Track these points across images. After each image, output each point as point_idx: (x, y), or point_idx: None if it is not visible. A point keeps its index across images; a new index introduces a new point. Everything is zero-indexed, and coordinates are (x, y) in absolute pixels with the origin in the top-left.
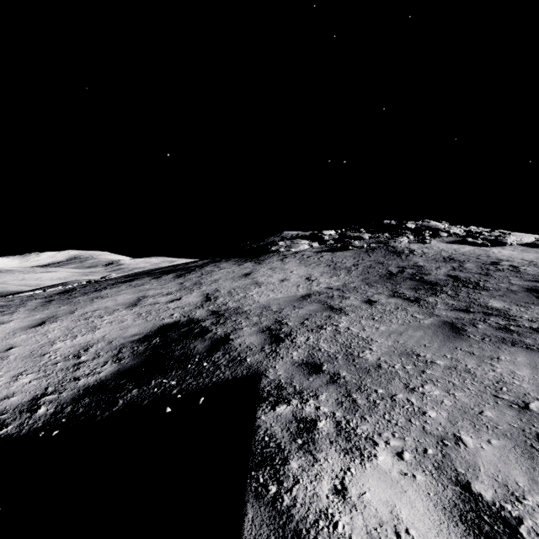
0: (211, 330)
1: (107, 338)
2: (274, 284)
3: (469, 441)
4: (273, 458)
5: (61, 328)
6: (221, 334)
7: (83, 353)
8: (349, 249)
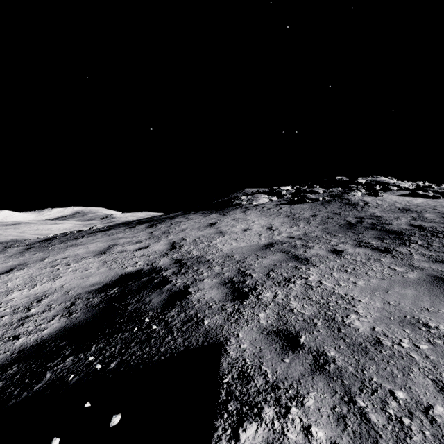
0: (171, 281)
1: (65, 288)
2: (237, 233)
3: None
4: None
5: (24, 276)
6: (180, 286)
7: (35, 304)
8: (305, 202)
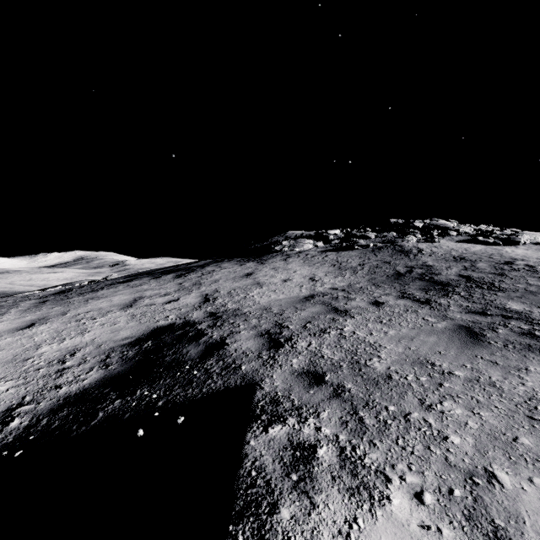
0: (207, 333)
1: (96, 342)
2: (276, 284)
3: (505, 479)
4: (259, 503)
5: (49, 331)
6: (217, 338)
7: (69, 358)
8: (354, 249)
